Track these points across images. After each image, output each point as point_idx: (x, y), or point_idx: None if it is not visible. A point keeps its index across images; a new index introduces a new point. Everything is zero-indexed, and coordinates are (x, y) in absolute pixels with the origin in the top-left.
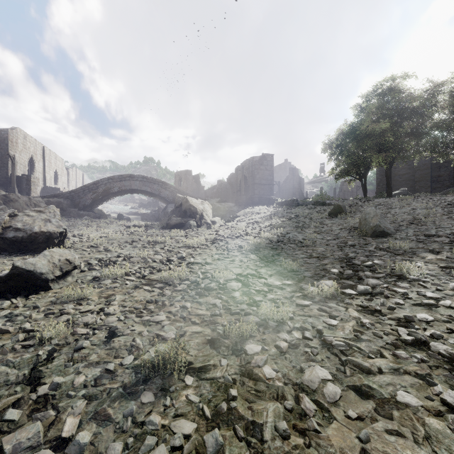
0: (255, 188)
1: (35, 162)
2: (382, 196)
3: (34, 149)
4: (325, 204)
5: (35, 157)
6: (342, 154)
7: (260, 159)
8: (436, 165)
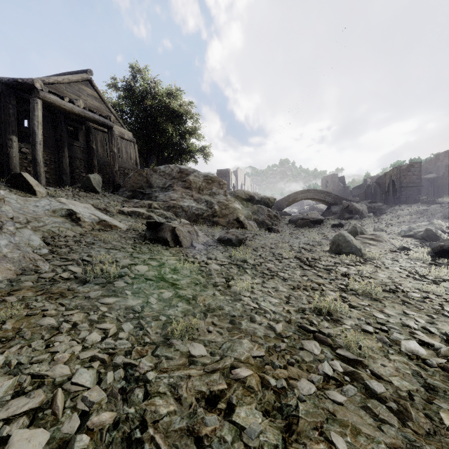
0: (402, 190)
1: (242, 184)
2: None
3: (242, 177)
4: None
5: (242, 182)
6: None
7: (407, 167)
8: None
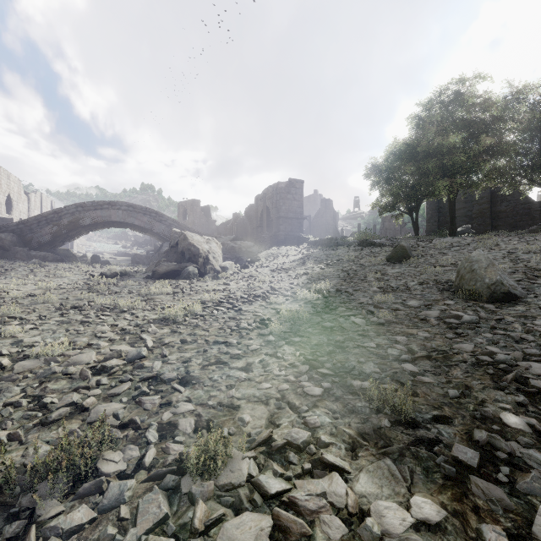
0: (281, 223)
1: None
2: (442, 234)
3: None
4: (374, 244)
5: None
6: (389, 182)
7: (287, 185)
8: (497, 199)
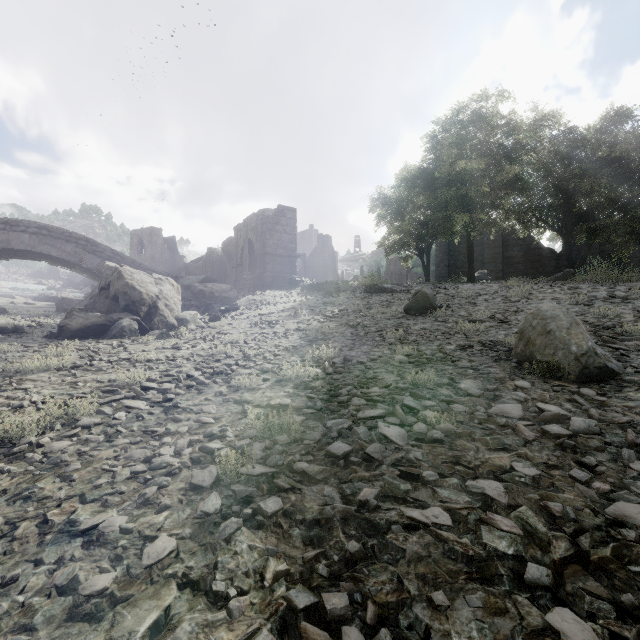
0: (267, 261)
1: None
2: (458, 280)
3: None
4: (385, 291)
5: None
6: (398, 217)
7: (276, 214)
8: (508, 243)
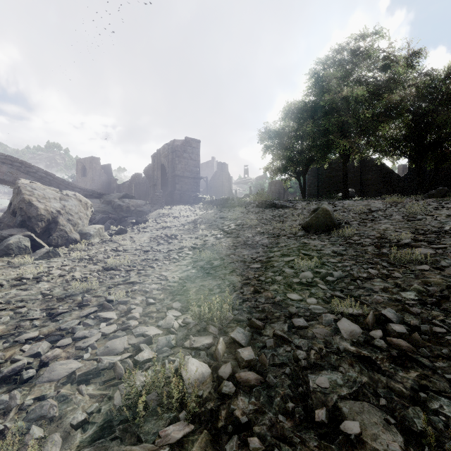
0: (176, 181)
1: None
2: (333, 197)
3: None
4: (275, 206)
5: None
6: (280, 147)
7: (183, 144)
8: (365, 168)
